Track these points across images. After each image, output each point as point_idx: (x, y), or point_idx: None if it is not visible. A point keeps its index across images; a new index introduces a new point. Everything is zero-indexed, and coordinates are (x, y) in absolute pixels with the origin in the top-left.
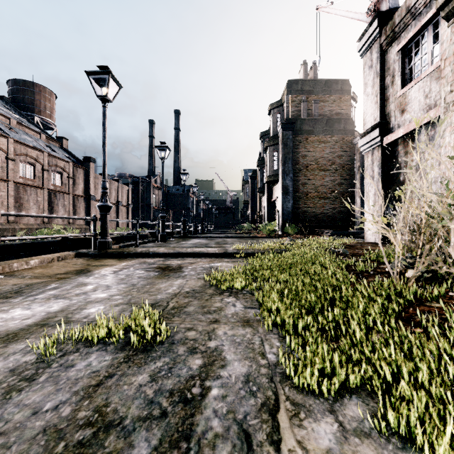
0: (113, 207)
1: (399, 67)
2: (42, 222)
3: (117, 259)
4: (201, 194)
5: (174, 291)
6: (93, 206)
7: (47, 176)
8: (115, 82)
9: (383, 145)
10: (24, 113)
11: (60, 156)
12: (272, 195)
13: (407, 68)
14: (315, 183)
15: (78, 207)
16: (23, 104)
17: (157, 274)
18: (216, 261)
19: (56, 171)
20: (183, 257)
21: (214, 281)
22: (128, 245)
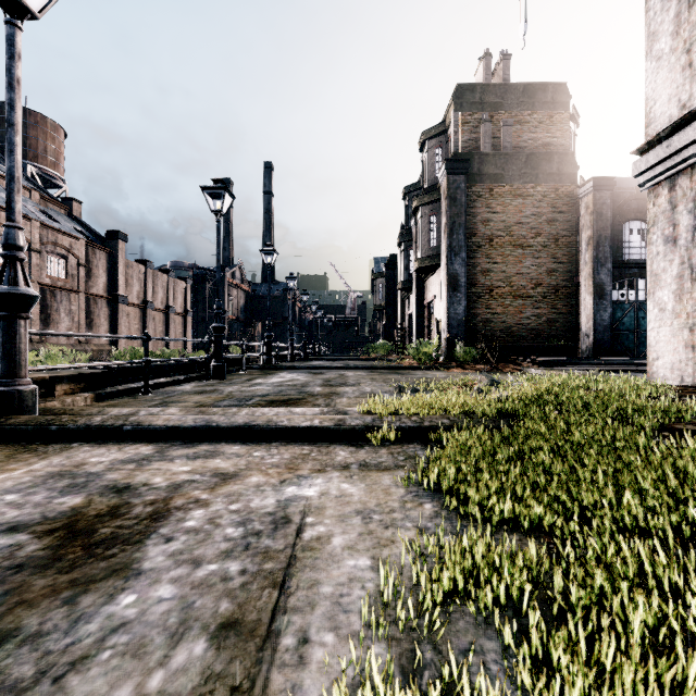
0: (159, 316)
1: None
2: (29, 340)
3: (12, 450)
4: (302, 293)
5: None
6: (123, 313)
7: (39, 262)
8: None
9: None
10: None
11: (64, 228)
12: (426, 293)
13: None
14: (506, 270)
15: (96, 315)
16: None
17: None
18: (308, 463)
19: (55, 253)
20: (219, 438)
21: None
22: (126, 390)
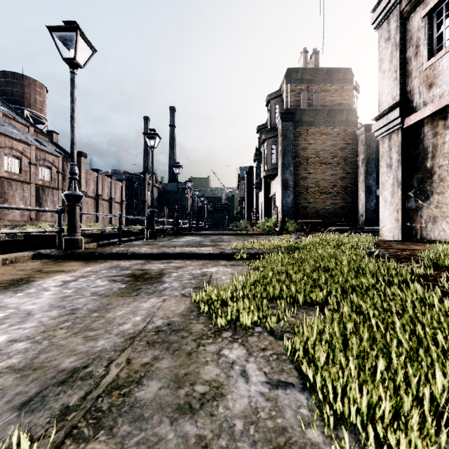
0: (105, 204)
1: (426, 34)
2: (29, 218)
3: (84, 261)
4: (195, 190)
5: (133, 328)
6: (84, 202)
7: (35, 171)
8: (87, 43)
9: (404, 127)
10: (13, 106)
11: (49, 150)
12: (270, 190)
13: (435, 35)
14: (316, 177)
15: None
16: (12, 97)
17: (122, 288)
18: (210, 264)
19: (44, 165)
20: (169, 258)
21: (205, 307)
22: (110, 243)
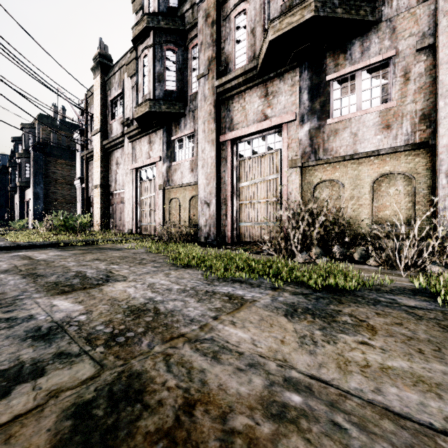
0: None
1: None
2: None
3: None
4: None
5: None
6: None
7: None
8: None
9: (82, 187)
10: None
11: None
12: (26, 196)
13: None
14: (63, 193)
15: None
16: None
17: None
18: None
19: None
20: None
21: None
22: None
